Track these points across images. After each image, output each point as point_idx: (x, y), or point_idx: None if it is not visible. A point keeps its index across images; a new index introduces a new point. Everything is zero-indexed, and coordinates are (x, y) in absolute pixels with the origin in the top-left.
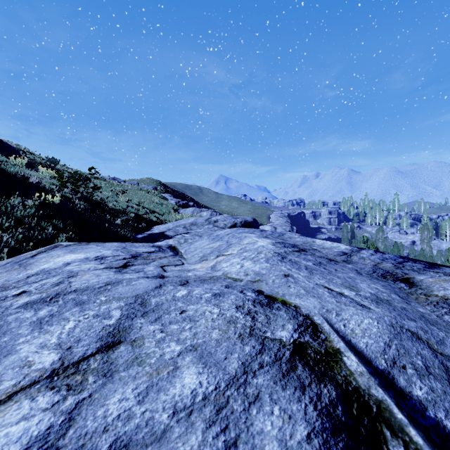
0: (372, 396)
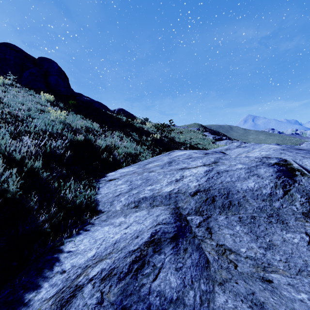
0: (297, 168)
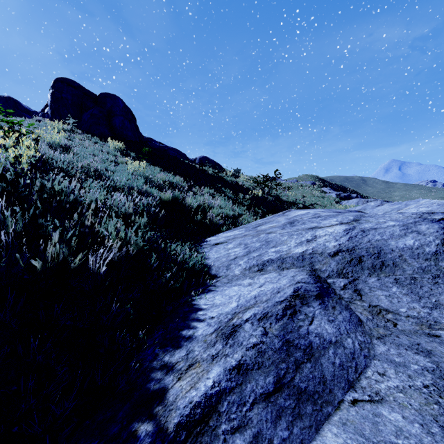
0: None
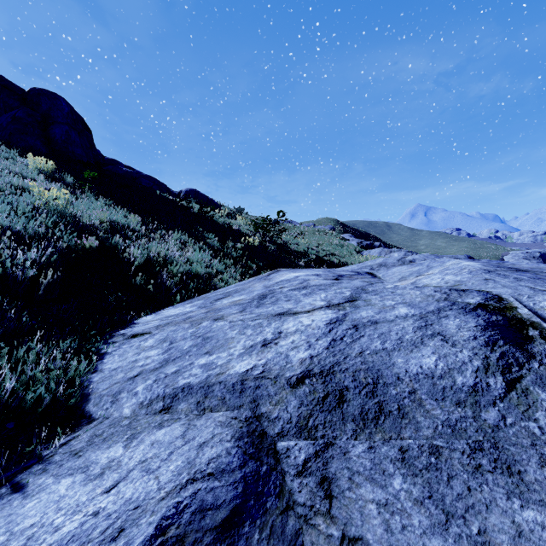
0: (530, 320)
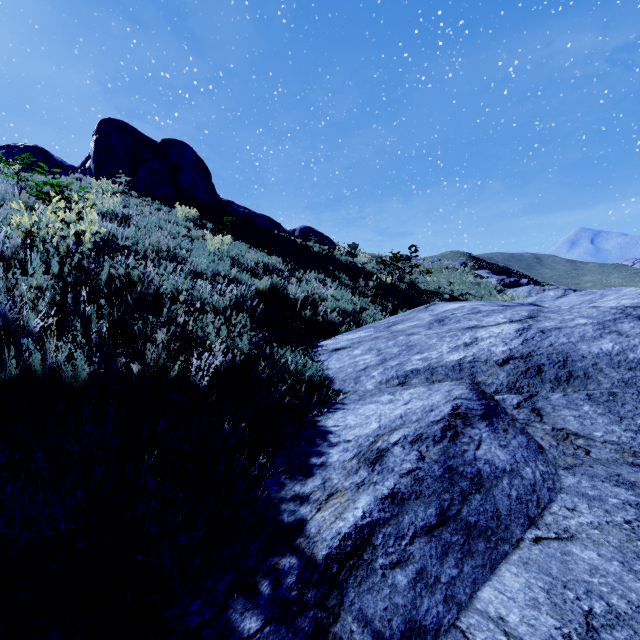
0: None
